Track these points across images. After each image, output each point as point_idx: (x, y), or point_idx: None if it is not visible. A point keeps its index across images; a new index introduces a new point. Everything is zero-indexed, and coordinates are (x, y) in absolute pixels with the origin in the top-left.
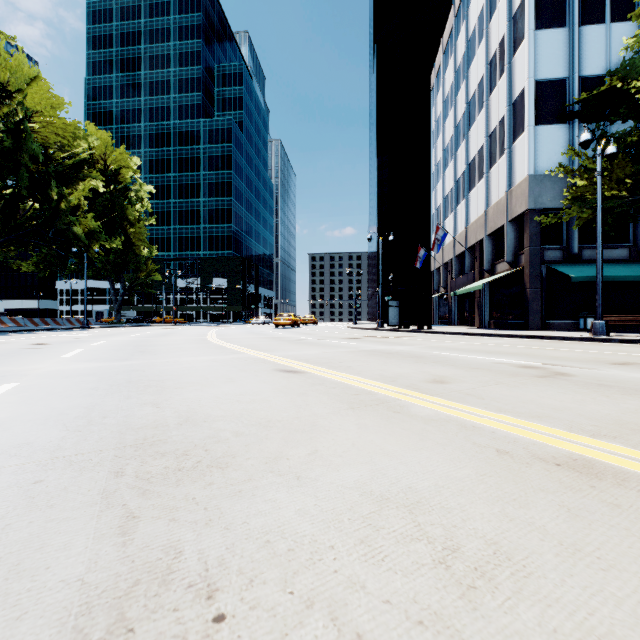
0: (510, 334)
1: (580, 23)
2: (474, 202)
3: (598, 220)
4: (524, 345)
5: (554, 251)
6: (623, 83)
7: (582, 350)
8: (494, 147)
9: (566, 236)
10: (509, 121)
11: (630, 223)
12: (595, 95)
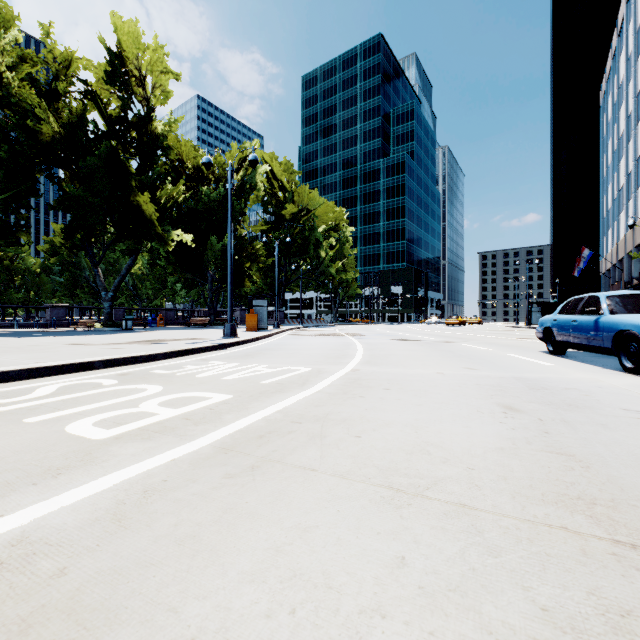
0: None
1: None
2: (621, 224)
3: None
4: None
5: None
6: None
7: None
8: (630, 186)
9: None
10: (635, 172)
11: None
12: None
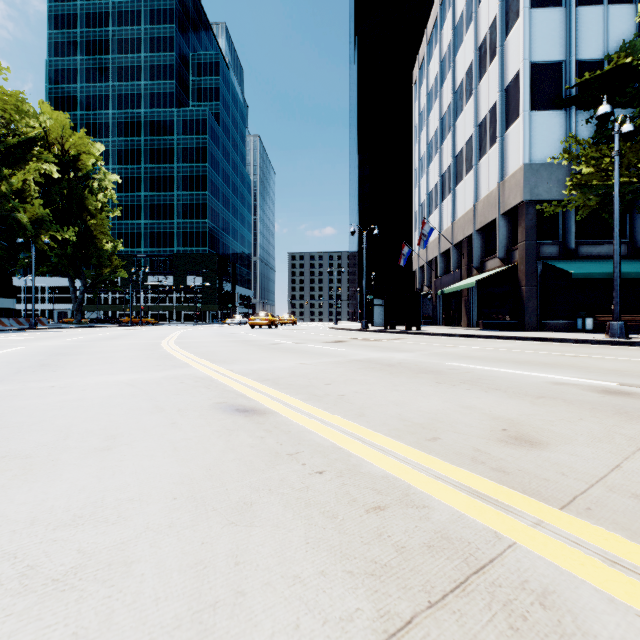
0: (513, 336)
1: (577, 3)
2: (461, 196)
3: (615, 206)
4: (544, 350)
5: (550, 246)
6: (630, 61)
7: (625, 358)
8: (484, 137)
9: (562, 230)
10: (501, 108)
11: (627, 218)
12: (598, 76)
